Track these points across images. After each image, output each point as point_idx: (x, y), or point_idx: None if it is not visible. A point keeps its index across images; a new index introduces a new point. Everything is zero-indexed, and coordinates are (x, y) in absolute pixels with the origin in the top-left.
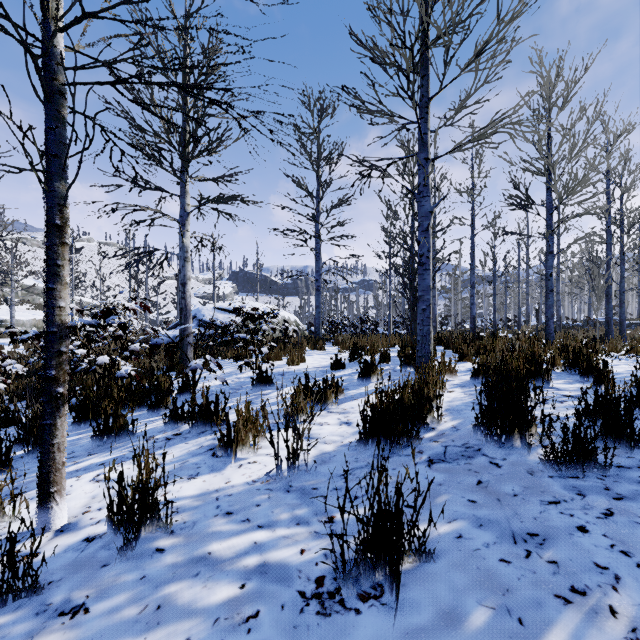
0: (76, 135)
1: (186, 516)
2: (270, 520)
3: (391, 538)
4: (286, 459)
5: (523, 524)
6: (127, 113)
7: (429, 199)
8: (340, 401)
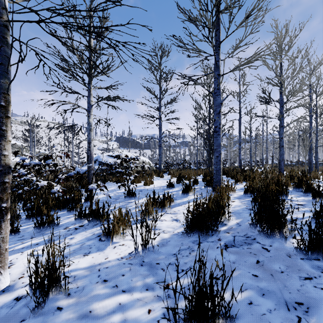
0: (21, 56)
1: (79, 282)
2: (130, 286)
3: (208, 311)
4: (141, 244)
5: (291, 294)
6: (59, 52)
7: (220, 96)
8: (172, 206)
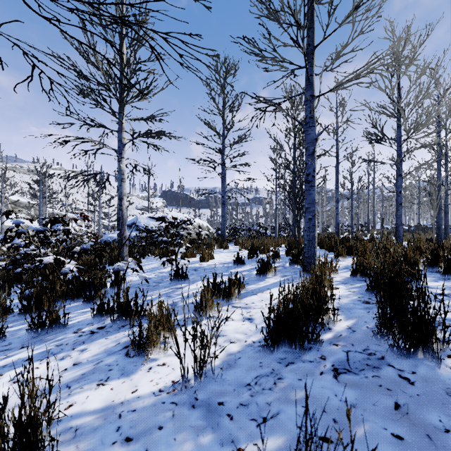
0: None
1: (82, 443)
2: None
3: None
4: (192, 368)
5: None
6: (75, 66)
7: (314, 128)
8: (242, 295)
